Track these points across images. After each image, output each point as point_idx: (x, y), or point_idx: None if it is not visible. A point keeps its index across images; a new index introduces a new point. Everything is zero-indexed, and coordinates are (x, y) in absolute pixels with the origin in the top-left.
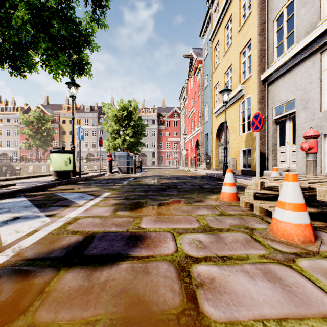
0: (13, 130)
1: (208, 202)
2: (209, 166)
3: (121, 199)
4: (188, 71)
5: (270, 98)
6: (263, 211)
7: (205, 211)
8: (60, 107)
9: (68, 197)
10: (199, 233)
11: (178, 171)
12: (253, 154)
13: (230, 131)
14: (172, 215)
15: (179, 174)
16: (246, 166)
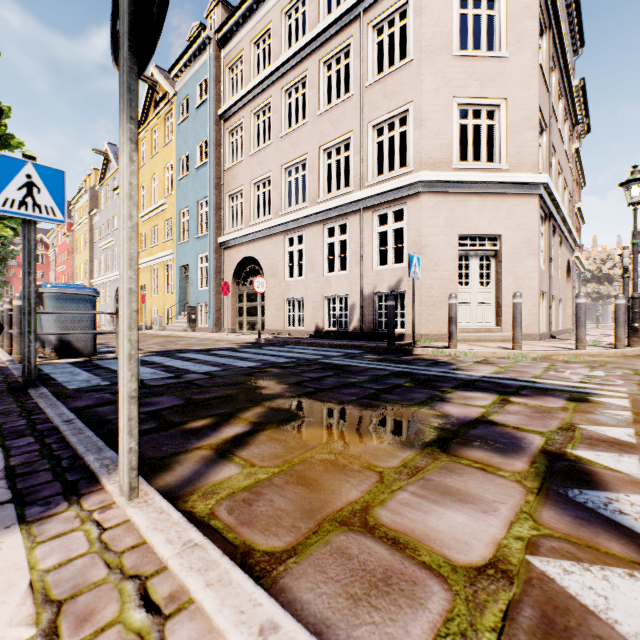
0: None
1: None
2: None
3: None
4: None
5: None
6: None
7: None
8: None
9: None
10: None
11: None
12: None
13: None
14: None
15: None
16: None
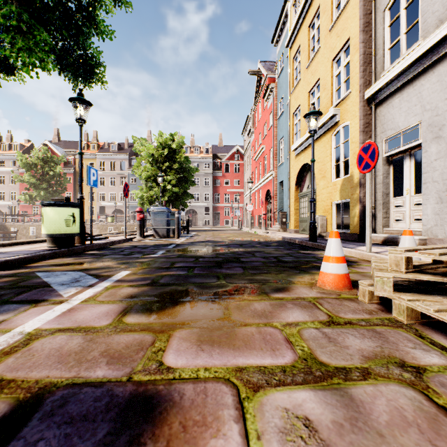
0: (9, 176)
1: (297, 291)
2: (286, 227)
3: (143, 285)
4: (255, 93)
5: (378, 125)
6: (414, 316)
7: (297, 313)
8: (76, 145)
9: (51, 281)
10: (300, 387)
11: (241, 234)
12: (352, 208)
13: (317, 175)
14: (235, 324)
15: (243, 239)
16: (342, 227)
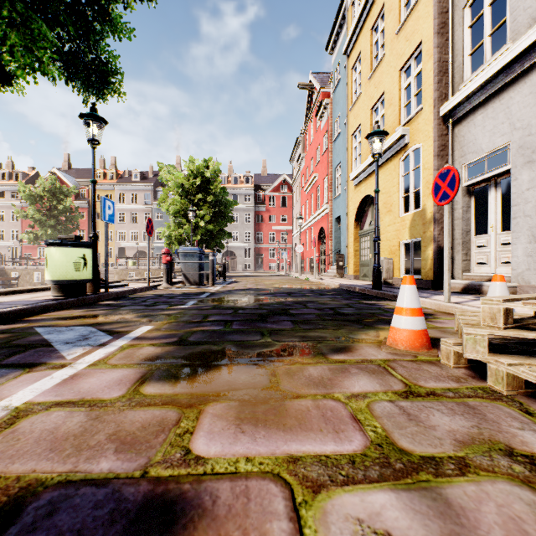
0: (10, 211)
1: (363, 352)
2: (343, 273)
3: (168, 344)
4: (305, 111)
5: (457, 148)
6: (517, 385)
7: (364, 380)
8: (90, 173)
9: (53, 338)
10: (376, 487)
11: (289, 281)
12: (425, 249)
13: (382, 209)
14: (285, 396)
15: (292, 287)
16: (412, 271)
